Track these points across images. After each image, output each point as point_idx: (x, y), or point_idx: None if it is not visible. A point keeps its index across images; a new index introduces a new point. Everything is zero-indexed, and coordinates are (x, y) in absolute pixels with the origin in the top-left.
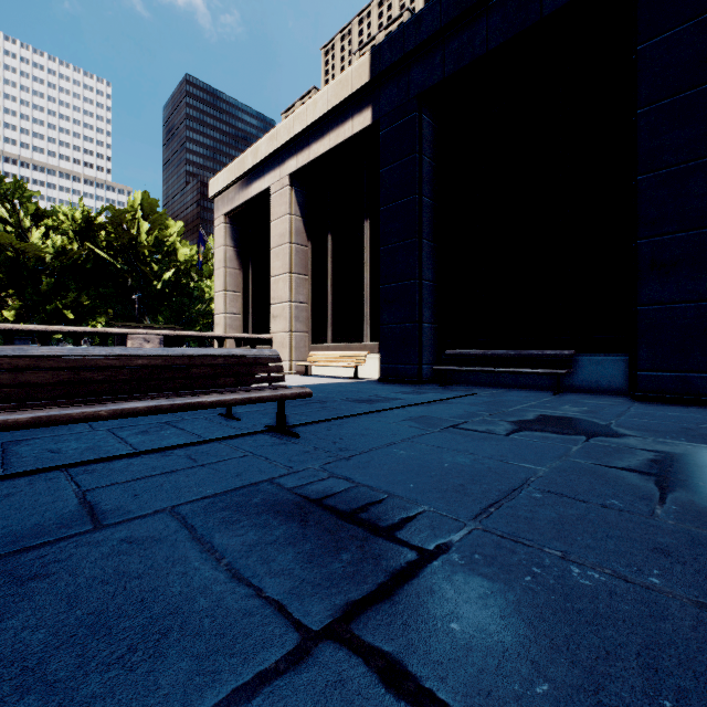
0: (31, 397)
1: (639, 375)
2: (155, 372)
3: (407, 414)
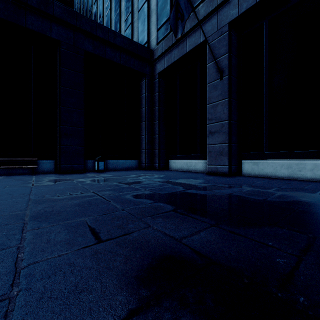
0: None
1: (61, 166)
2: None
3: None
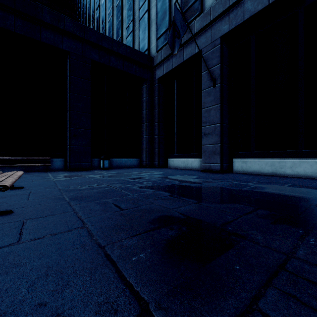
0: None
1: (71, 164)
2: None
3: (27, 181)
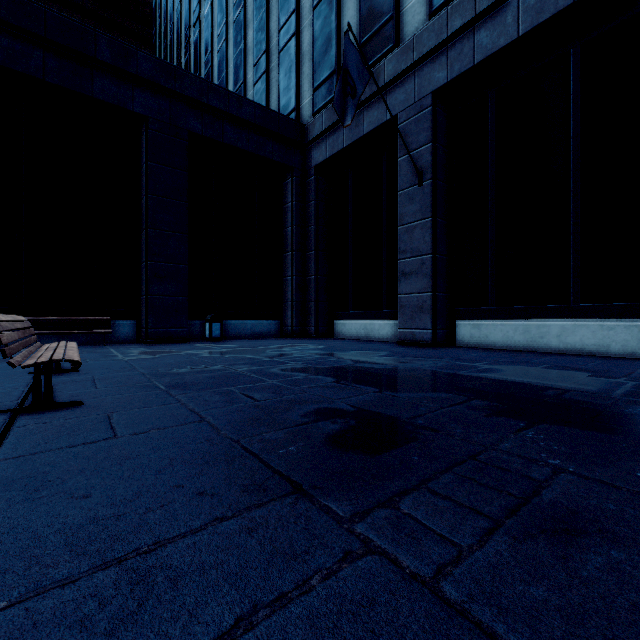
0: (20, 349)
1: (149, 331)
2: (24, 333)
3: None
